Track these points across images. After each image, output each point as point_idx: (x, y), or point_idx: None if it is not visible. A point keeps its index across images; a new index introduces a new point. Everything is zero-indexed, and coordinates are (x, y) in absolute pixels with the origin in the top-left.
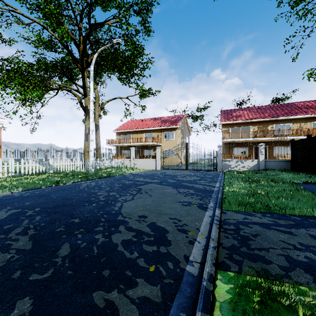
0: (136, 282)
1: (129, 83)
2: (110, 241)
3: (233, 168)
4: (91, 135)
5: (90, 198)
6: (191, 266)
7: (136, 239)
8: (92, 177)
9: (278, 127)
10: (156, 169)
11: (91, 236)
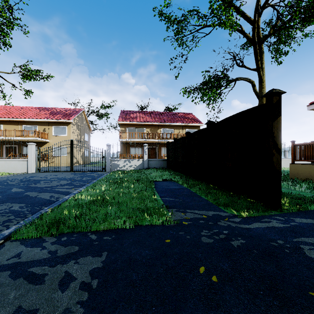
0: None
1: None
2: None
3: (121, 167)
4: None
5: None
6: None
7: None
8: None
9: (165, 131)
10: (28, 172)
11: None
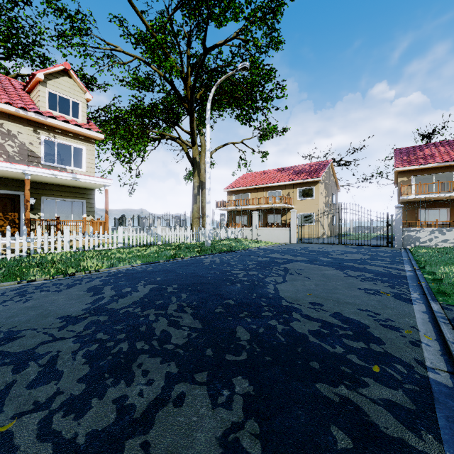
0: (364, 381)
1: (250, 121)
2: (293, 330)
3: (424, 242)
4: (208, 195)
5: (227, 276)
6: (436, 374)
7: (326, 330)
8: (211, 251)
9: None
10: (290, 242)
11: (263, 322)
